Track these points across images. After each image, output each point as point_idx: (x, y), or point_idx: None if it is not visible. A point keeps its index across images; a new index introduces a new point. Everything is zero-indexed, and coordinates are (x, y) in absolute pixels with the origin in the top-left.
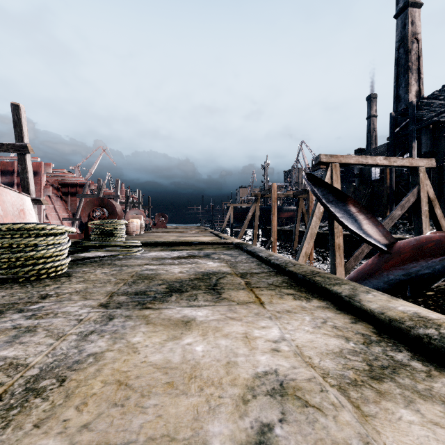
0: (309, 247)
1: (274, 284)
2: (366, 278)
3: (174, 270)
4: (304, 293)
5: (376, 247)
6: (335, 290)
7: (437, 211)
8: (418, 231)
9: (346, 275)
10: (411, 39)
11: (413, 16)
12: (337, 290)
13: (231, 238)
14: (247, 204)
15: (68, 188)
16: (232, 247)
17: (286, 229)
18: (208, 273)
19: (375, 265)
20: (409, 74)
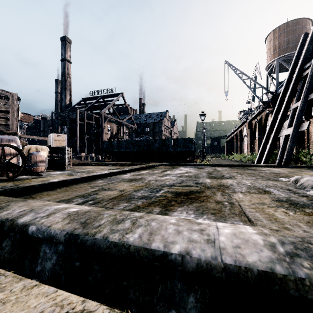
0: None
1: None
2: None
3: None
4: None
5: None
6: None
7: None
8: None
9: None
10: (67, 75)
11: (68, 66)
12: None
13: None
14: None
15: None
16: None
17: None
18: None
19: None
20: (66, 91)
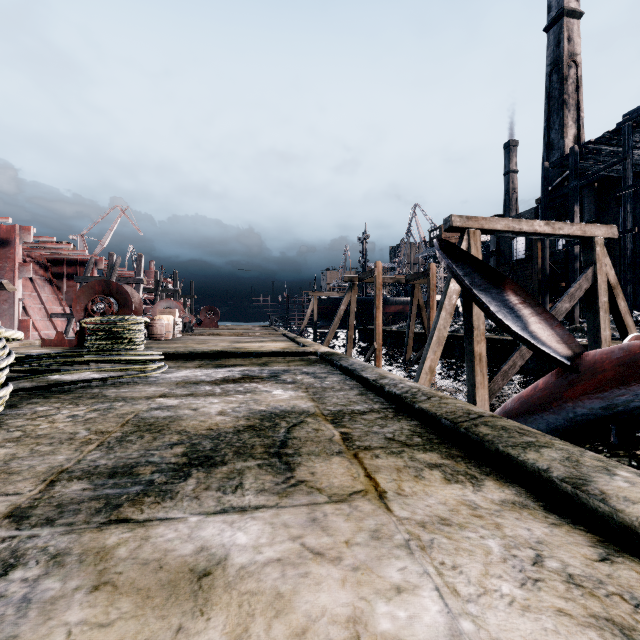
0: (435, 358)
1: (397, 438)
2: (535, 411)
3: (210, 407)
4: (462, 463)
5: (555, 362)
6: (533, 463)
7: (621, 304)
8: (593, 333)
9: (490, 401)
10: (568, 62)
11: (570, 29)
12: (537, 462)
13: (315, 345)
14: (338, 294)
15: (62, 267)
16: (316, 360)
17: (395, 330)
18: (273, 414)
19: (551, 390)
20: (565, 111)
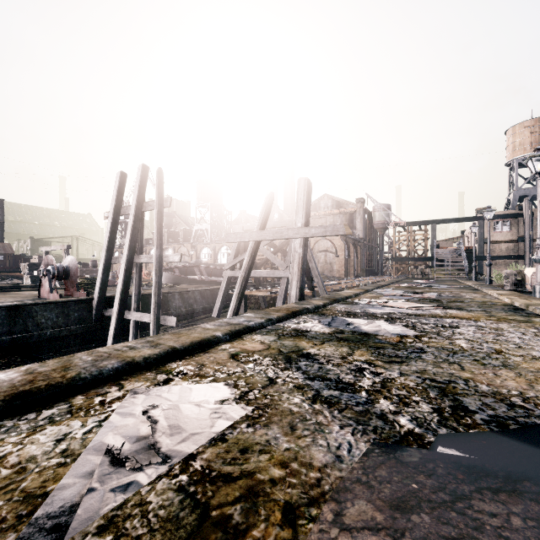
0: None
1: None
2: None
3: None
4: None
5: None
6: None
7: None
8: None
9: None
10: None
11: None
12: None
13: None
14: None
15: None
16: None
17: None
18: None
19: None
20: None
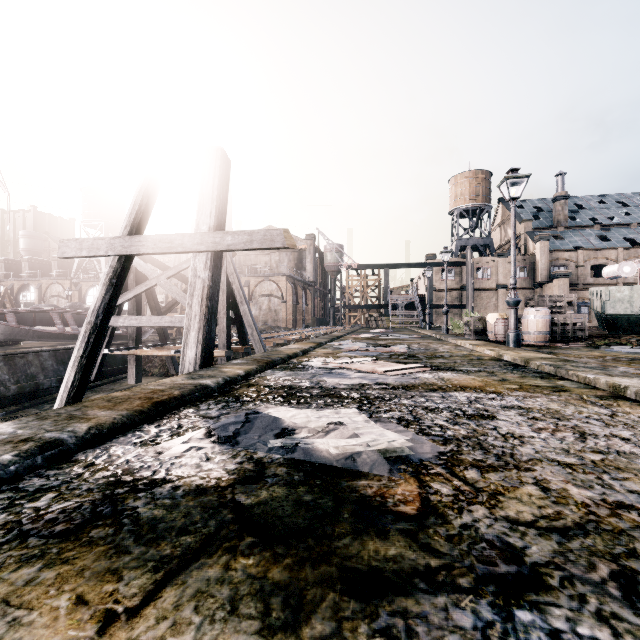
0: None
1: None
2: None
3: None
4: None
5: None
6: None
7: None
8: None
9: None
10: None
11: None
12: None
13: None
14: None
15: None
16: None
17: None
18: None
19: None
20: None
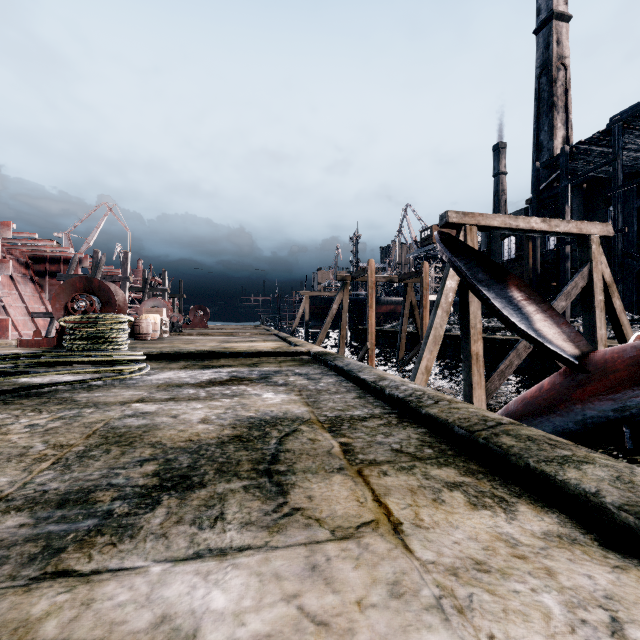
0: (431, 358)
1: (405, 449)
2: (540, 413)
3: (191, 414)
4: (485, 481)
5: (564, 361)
6: (576, 485)
7: (616, 302)
8: (589, 331)
9: (487, 401)
10: (557, 64)
11: (559, 32)
12: (581, 483)
13: (307, 345)
14: (330, 293)
15: (45, 265)
16: (309, 361)
17: (387, 330)
18: (263, 422)
19: (557, 391)
20: (555, 113)
